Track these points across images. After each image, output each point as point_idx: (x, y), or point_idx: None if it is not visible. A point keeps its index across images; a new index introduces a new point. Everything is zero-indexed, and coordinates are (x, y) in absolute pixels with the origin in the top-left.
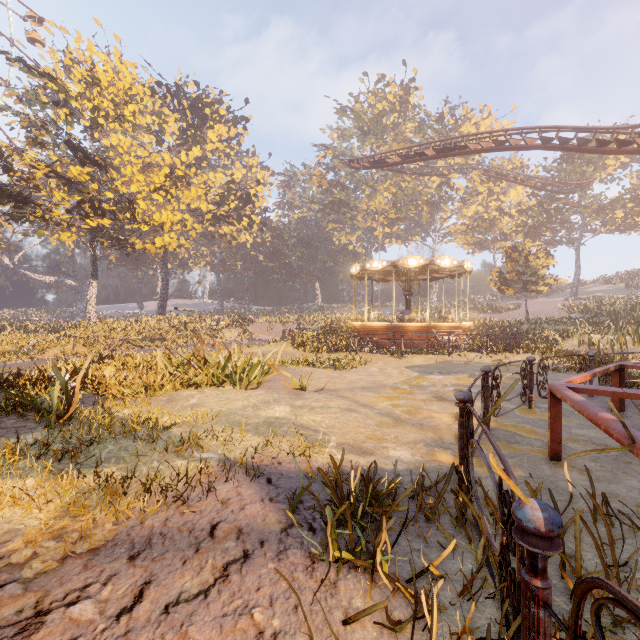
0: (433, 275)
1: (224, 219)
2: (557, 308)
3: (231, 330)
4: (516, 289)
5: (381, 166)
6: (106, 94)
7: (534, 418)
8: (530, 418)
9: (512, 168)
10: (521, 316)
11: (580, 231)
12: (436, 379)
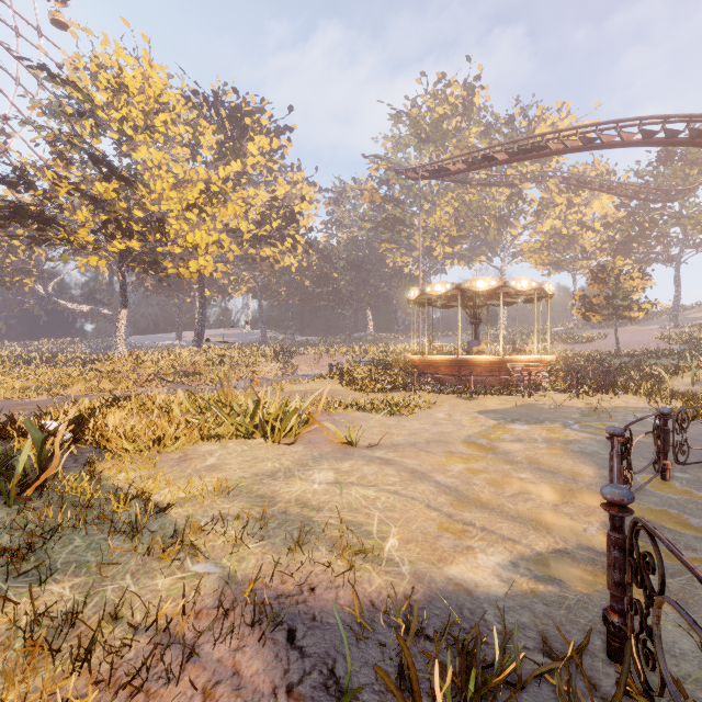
0: (505, 300)
1: (266, 240)
2: (654, 338)
3: (273, 363)
4: (604, 316)
5: (442, 175)
6: (135, 102)
7: (676, 497)
8: (671, 497)
9: (596, 175)
10: (609, 347)
11: (681, 246)
12: (521, 430)
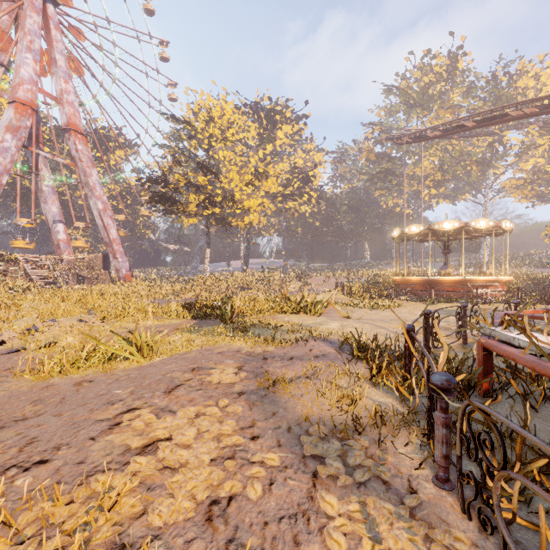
0: (472, 234)
1: (289, 197)
2: None
3: (295, 282)
4: None
5: (423, 140)
6: (217, 126)
7: None
8: None
9: None
10: None
11: None
12: (451, 318)
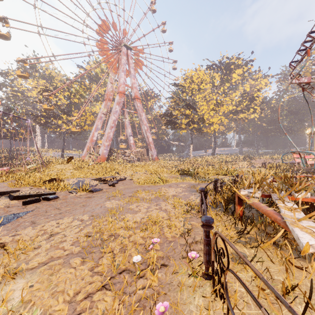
0: None
1: (240, 111)
2: None
3: (242, 162)
4: None
5: None
6: (195, 83)
7: None
8: None
9: None
10: None
11: None
12: None
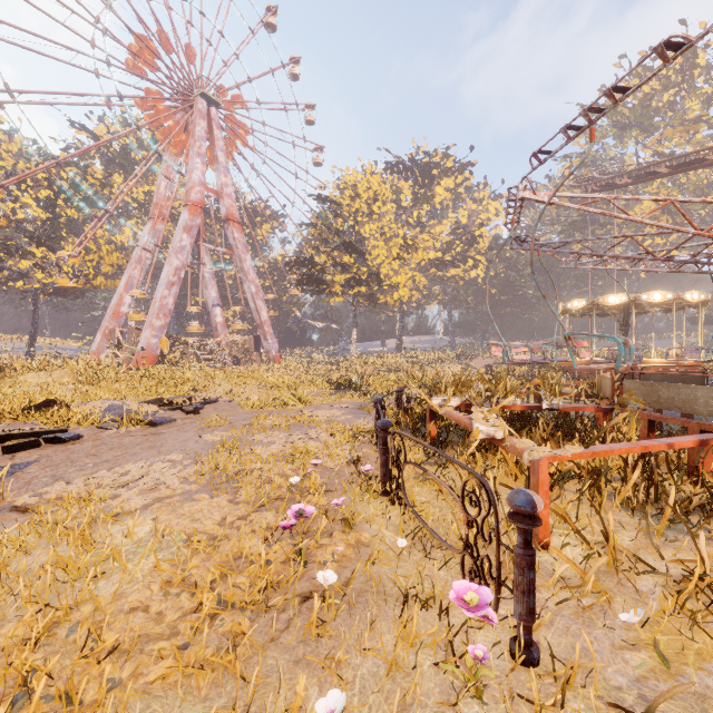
0: (664, 307)
1: (451, 263)
2: None
3: (454, 365)
4: None
5: (613, 188)
6: (363, 200)
7: None
8: None
9: None
10: None
11: None
12: None
